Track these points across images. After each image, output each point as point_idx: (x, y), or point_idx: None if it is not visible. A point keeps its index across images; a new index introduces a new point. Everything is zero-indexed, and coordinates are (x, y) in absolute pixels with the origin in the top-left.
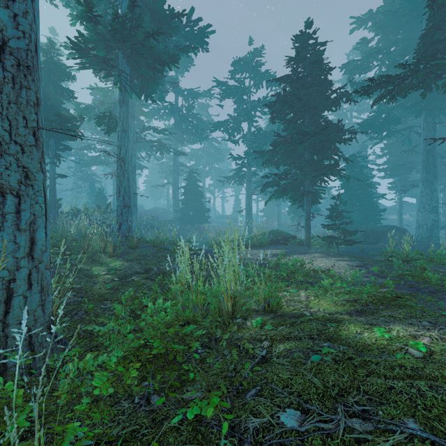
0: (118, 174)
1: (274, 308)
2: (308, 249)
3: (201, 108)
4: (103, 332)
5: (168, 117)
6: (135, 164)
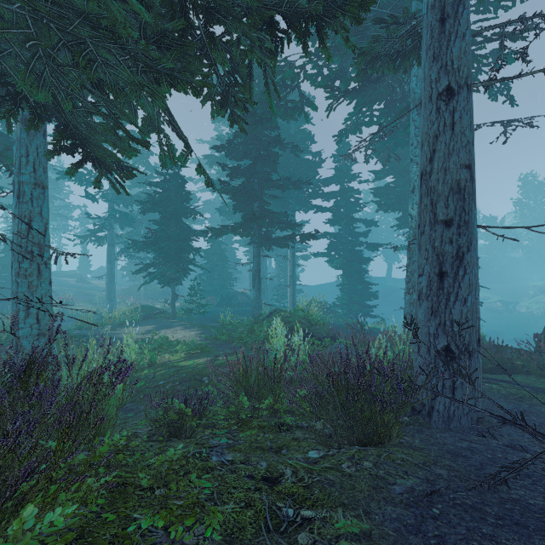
0: None
1: (154, 363)
2: (173, 322)
3: None
4: None
5: None
6: None
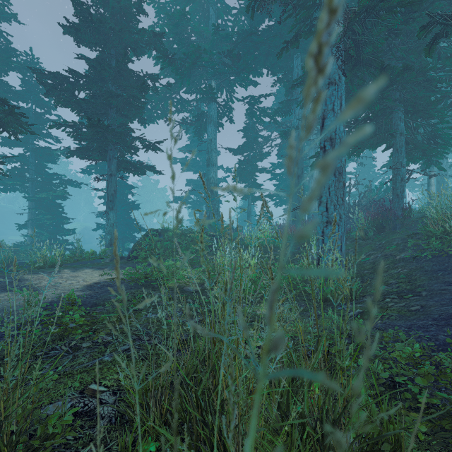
0: None
1: None
2: None
3: None
4: (294, 277)
5: None
6: None
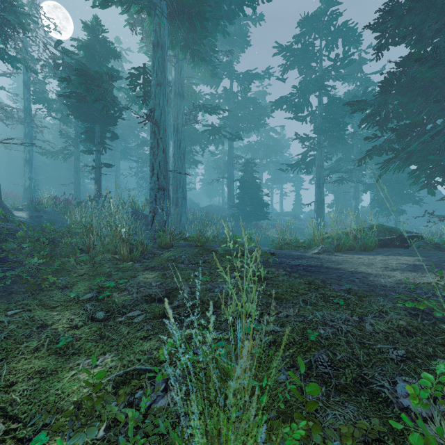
0: (150, 145)
1: None
2: None
3: (258, 97)
4: None
5: (223, 107)
6: (184, 151)
